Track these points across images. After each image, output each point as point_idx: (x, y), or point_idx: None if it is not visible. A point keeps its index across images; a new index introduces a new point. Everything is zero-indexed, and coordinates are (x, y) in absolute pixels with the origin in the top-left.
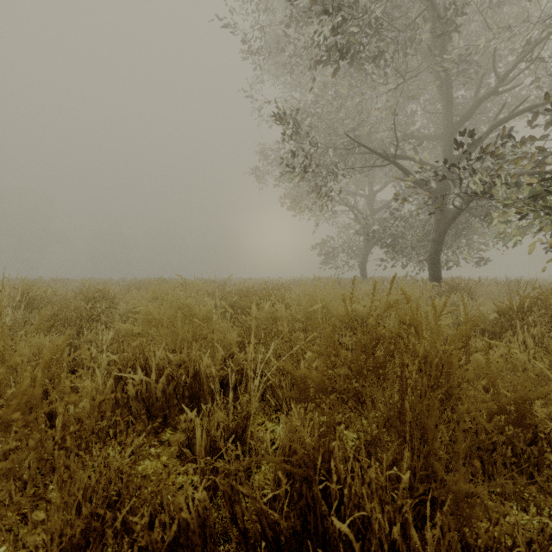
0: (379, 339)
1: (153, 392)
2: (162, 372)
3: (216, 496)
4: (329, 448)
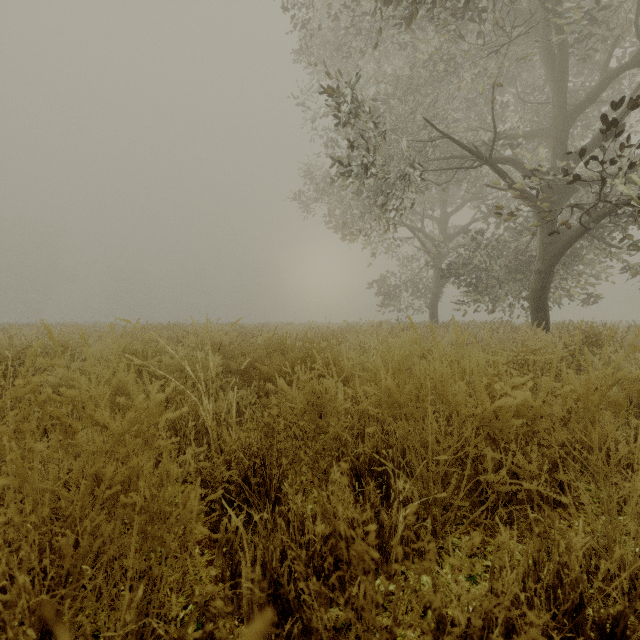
0: None
1: None
2: None
3: None
4: None
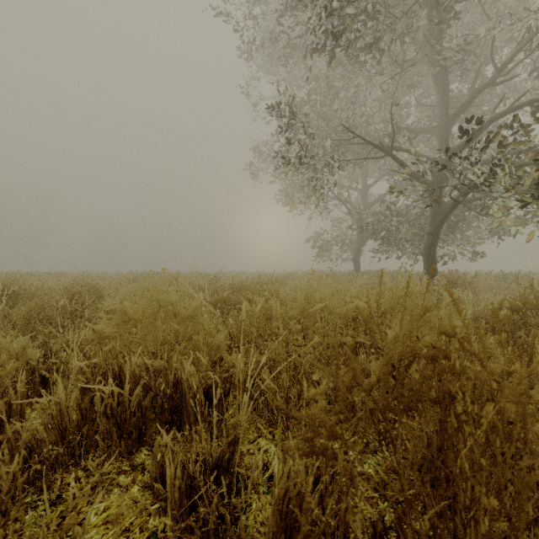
0: (413, 358)
1: (126, 405)
2: (139, 380)
3: None
4: (346, 519)
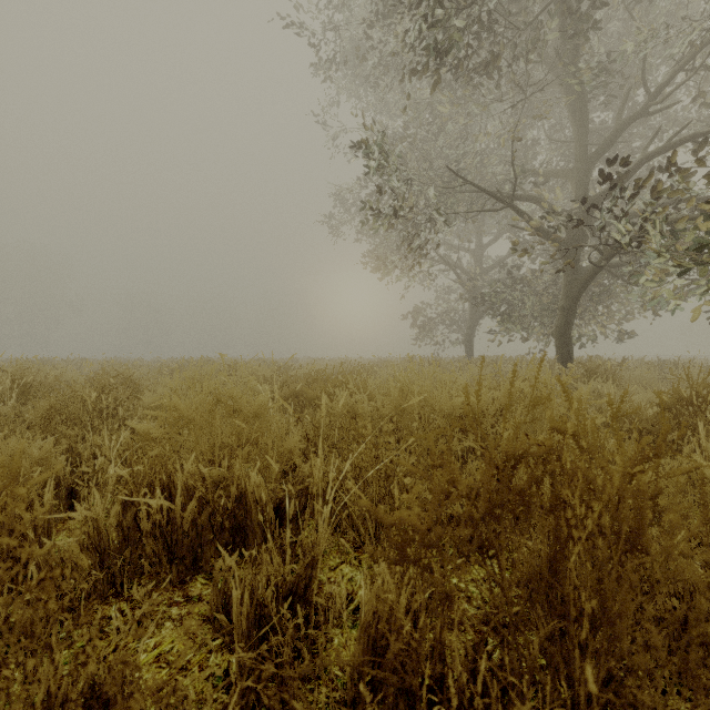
0: (520, 457)
1: (178, 524)
2: (193, 492)
3: (260, 703)
4: (441, 639)
